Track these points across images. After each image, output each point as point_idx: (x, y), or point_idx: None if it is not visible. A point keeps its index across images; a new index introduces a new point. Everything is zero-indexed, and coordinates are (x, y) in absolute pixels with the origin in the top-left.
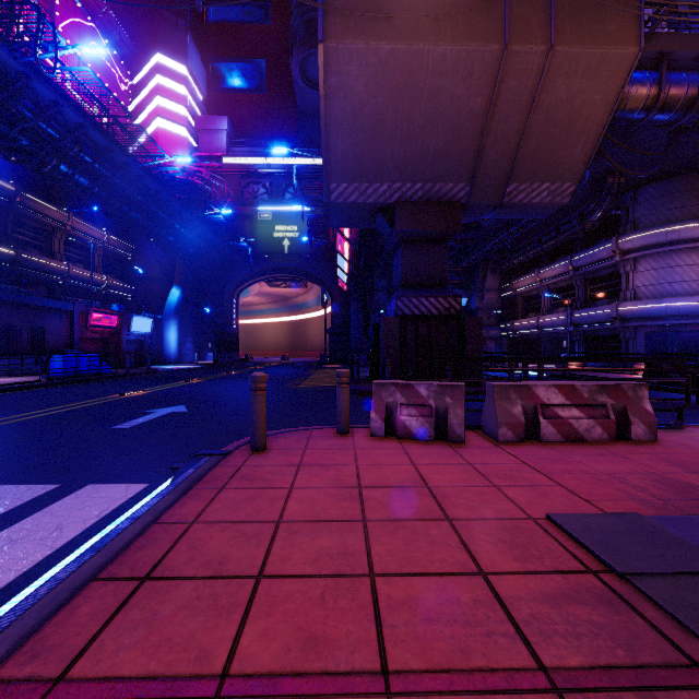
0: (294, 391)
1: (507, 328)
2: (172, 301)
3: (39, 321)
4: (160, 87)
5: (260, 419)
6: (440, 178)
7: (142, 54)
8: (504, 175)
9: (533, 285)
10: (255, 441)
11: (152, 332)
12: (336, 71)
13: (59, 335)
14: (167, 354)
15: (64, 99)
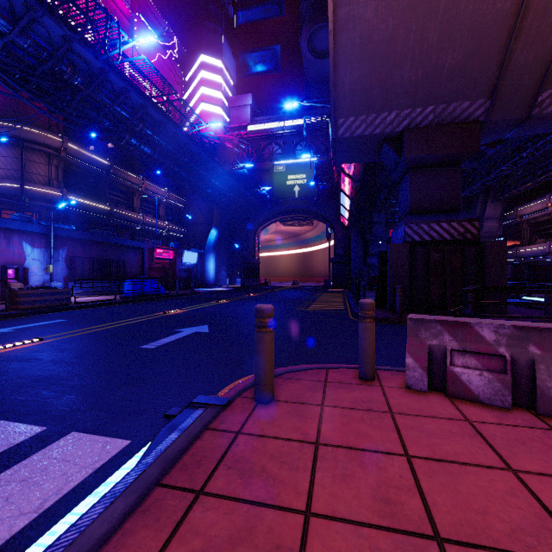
0: (304, 314)
1: (509, 254)
2: (211, 239)
3: (122, 255)
4: (203, 80)
5: (265, 364)
6: (455, 97)
7: (191, 57)
8: (534, 82)
9: (543, 211)
10: (258, 391)
11: (197, 263)
12: (346, 1)
13: (135, 266)
14: (208, 279)
15: (131, 87)
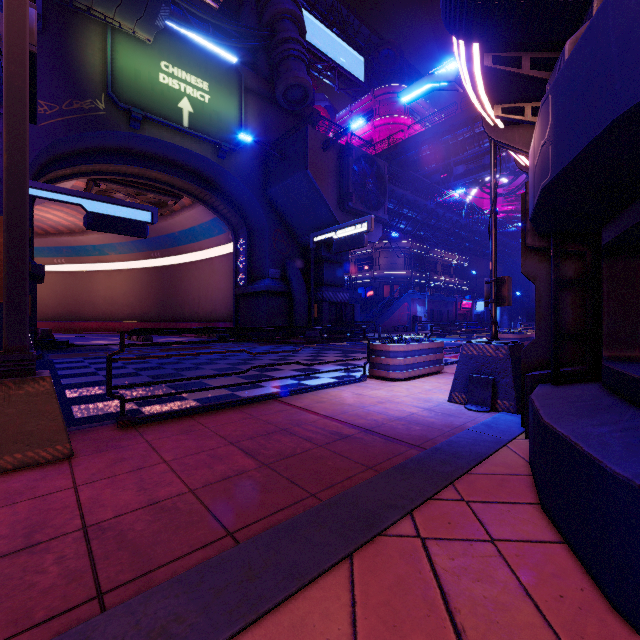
0: None
1: None
2: None
3: (446, 307)
4: None
5: None
6: None
7: None
8: None
9: None
10: None
11: (484, 310)
12: None
13: (451, 313)
14: None
15: (475, 223)
